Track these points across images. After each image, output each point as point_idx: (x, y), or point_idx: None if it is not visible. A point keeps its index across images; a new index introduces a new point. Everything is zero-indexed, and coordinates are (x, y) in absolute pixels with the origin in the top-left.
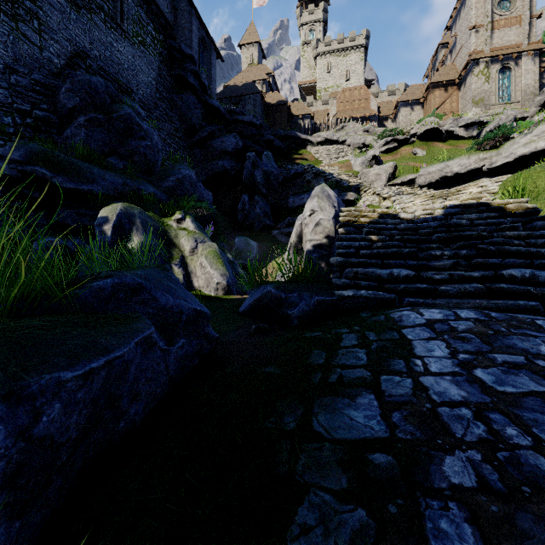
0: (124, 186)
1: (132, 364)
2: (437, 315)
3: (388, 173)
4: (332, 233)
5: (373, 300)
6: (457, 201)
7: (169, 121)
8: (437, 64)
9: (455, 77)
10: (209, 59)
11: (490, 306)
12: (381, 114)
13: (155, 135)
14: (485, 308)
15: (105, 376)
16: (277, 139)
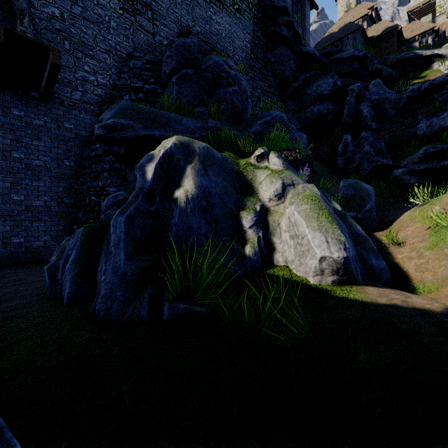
0: (202, 129)
1: None
2: None
3: None
4: None
5: None
6: None
7: (262, 79)
8: None
9: None
10: (302, 11)
11: None
12: None
13: (243, 81)
14: None
15: None
16: (386, 67)
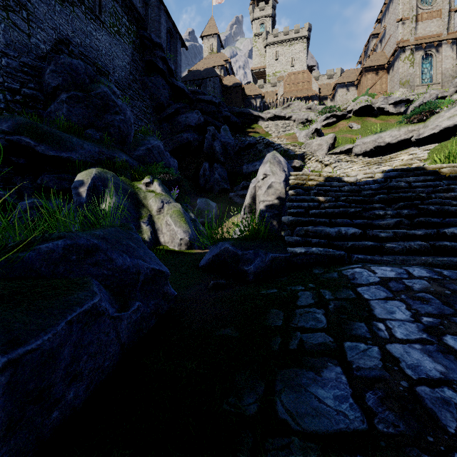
0: (100, 154)
1: (63, 346)
2: (389, 273)
3: (329, 143)
4: (283, 195)
5: (324, 256)
6: (391, 167)
7: (140, 99)
8: (369, 52)
9: (384, 63)
10: (175, 47)
11: (436, 263)
12: (321, 94)
13: (128, 111)
14: (431, 265)
15: (7, 380)
16: (233, 115)
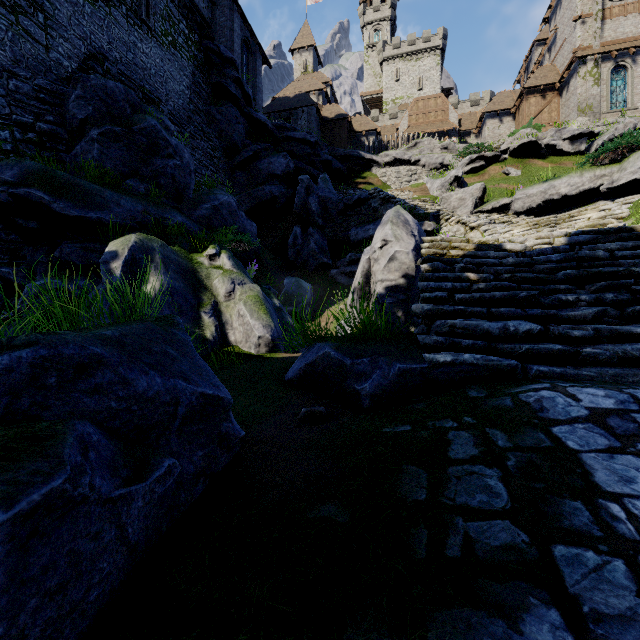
0: (145, 213)
1: None
2: (604, 401)
3: (475, 197)
4: (412, 271)
5: (483, 368)
6: (571, 229)
7: (205, 138)
8: (531, 66)
9: (555, 81)
10: (254, 64)
11: None
12: (462, 128)
13: (186, 153)
14: None
15: None
16: (335, 159)
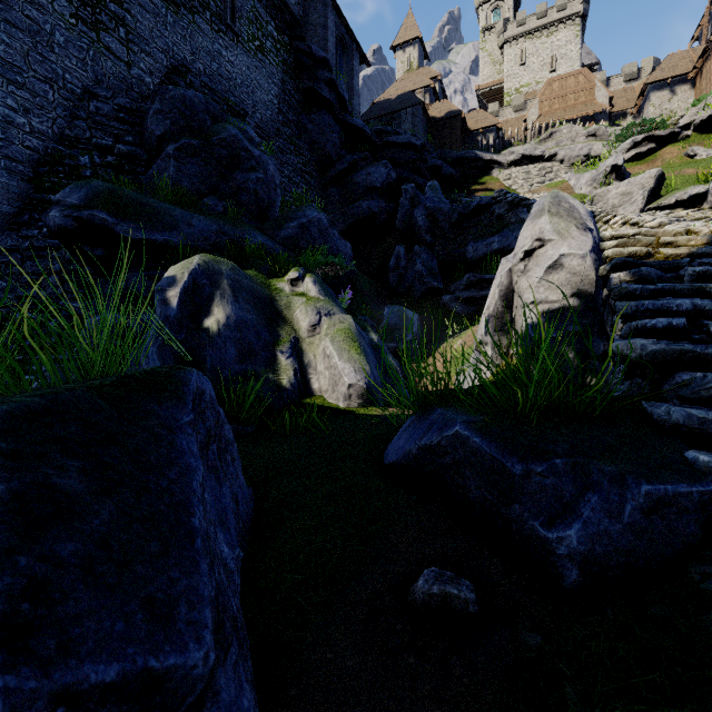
0: (219, 234)
1: None
2: None
3: (648, 188)
4: (589, 286)
5: None
6: None
7: (295, 152)
8: None
9: None
10: (350, 65)
11: None
12: (613, 109)
13: (270, 165)
14: None
15: None
16: (446, 164)
